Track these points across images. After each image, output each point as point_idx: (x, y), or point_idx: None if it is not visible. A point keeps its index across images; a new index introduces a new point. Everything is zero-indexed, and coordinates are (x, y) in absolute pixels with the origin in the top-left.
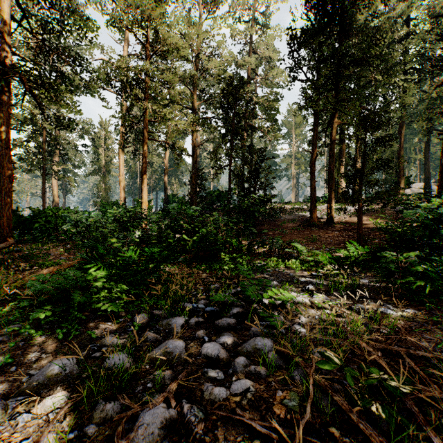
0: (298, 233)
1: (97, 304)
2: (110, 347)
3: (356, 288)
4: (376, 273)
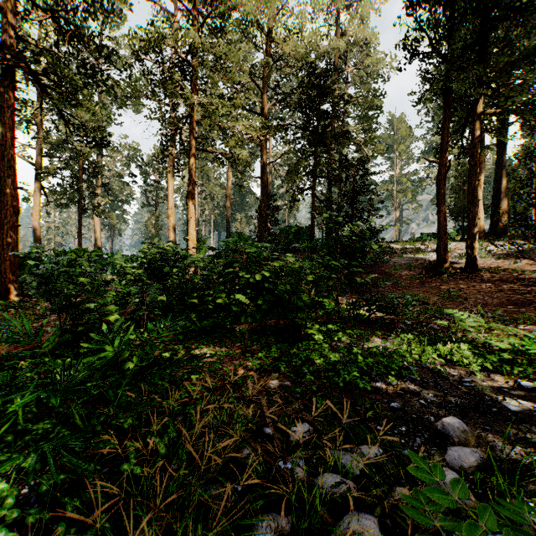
0: (422, 285)
1: None
2: None
3: None
4: None
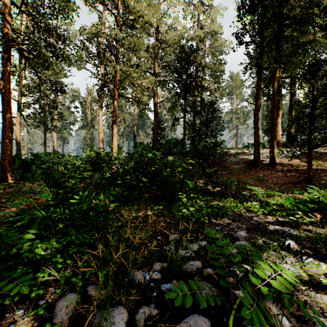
0: (245, 173)
1: (1, 285)
2: None
3: None
4: None
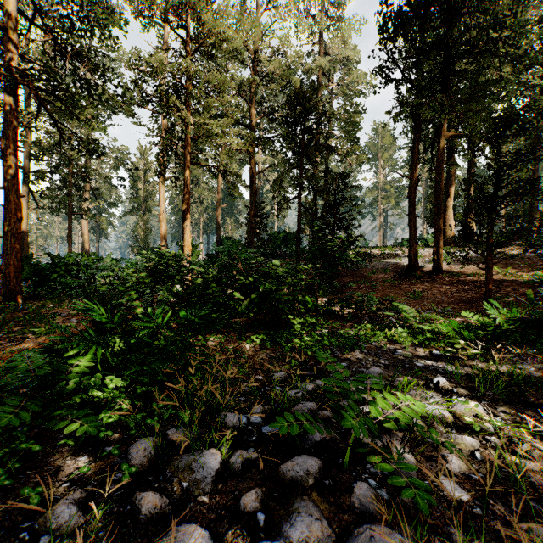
0: (393, 287)
1: (61, 423)
2: (56, 537)
3: (526, 387)
4: (537, 352)
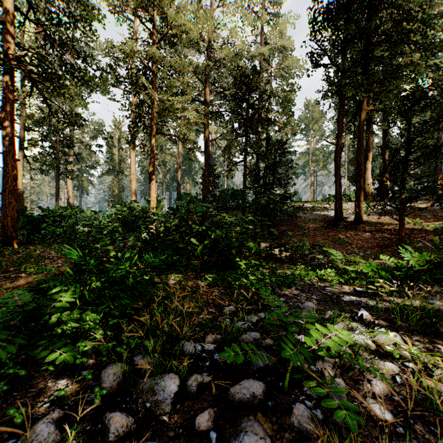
0: (322, 234)
1: (43, 351)
2: None
3: (436, 319)
4: None
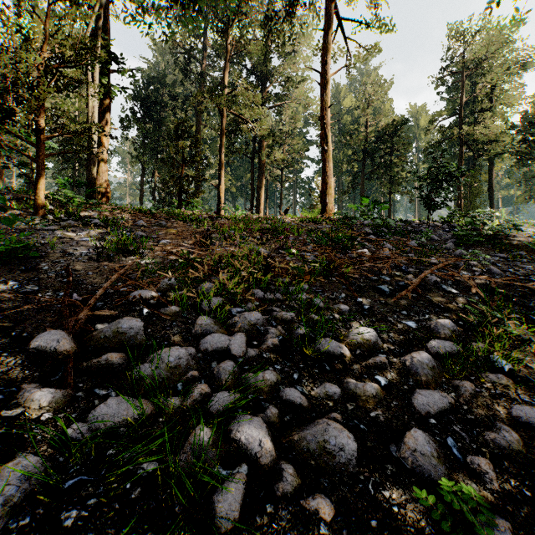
0: None
1: None
2: None
3: None
4: None
